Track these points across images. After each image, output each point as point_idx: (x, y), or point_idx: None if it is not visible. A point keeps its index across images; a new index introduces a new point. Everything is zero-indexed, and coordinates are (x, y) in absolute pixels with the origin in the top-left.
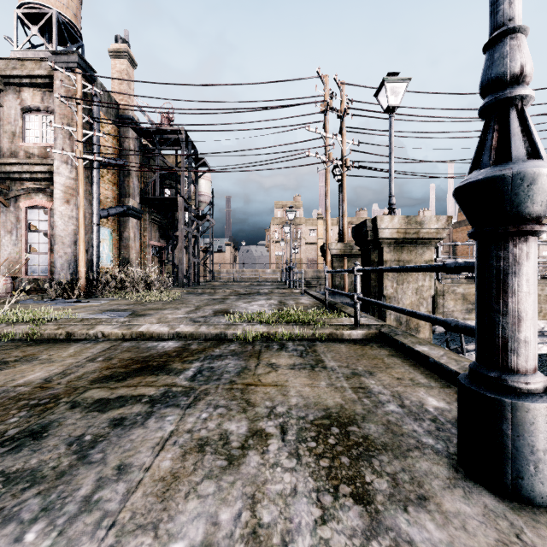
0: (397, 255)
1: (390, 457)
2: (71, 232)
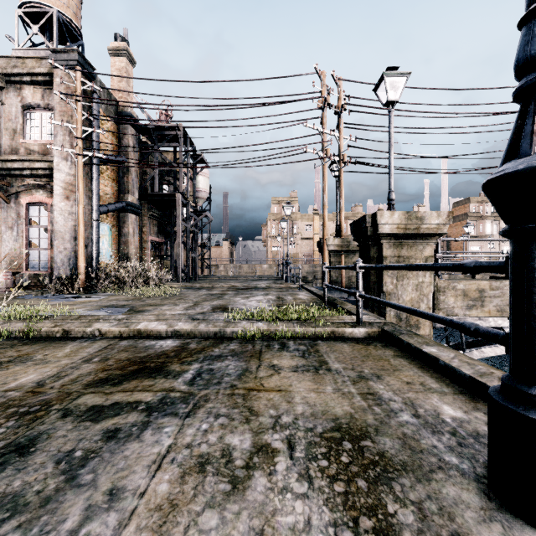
0: (397, 250)
1: (412, 480)
2: (71, 228)
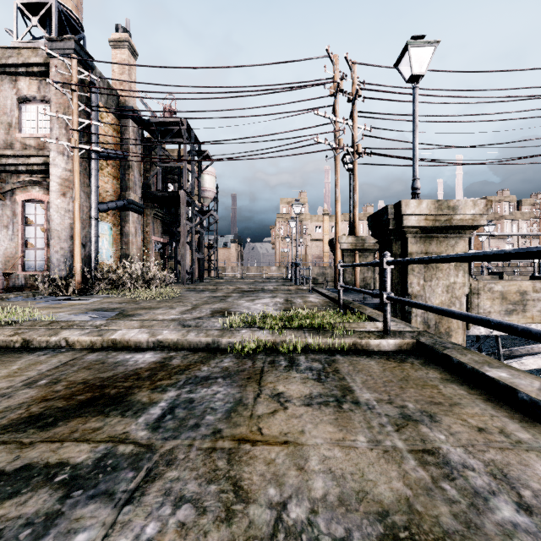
0: (425, 246)
1: None
2: (67, 226)
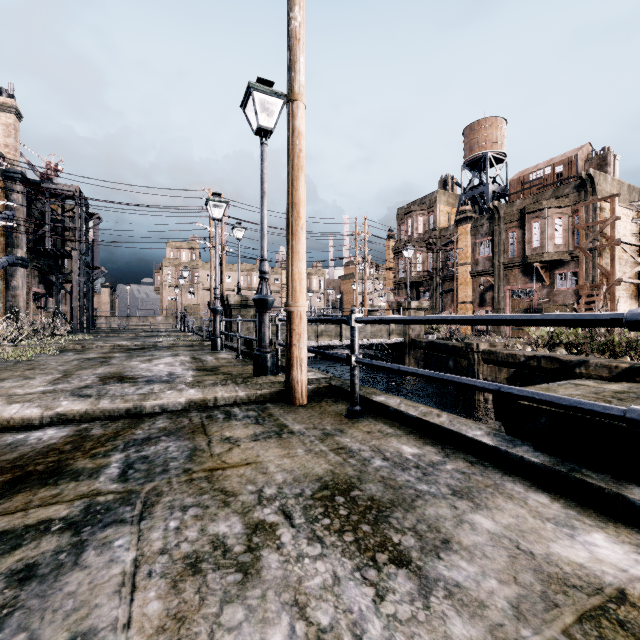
0: (239, 312)
1: (201, 350)
2: None
